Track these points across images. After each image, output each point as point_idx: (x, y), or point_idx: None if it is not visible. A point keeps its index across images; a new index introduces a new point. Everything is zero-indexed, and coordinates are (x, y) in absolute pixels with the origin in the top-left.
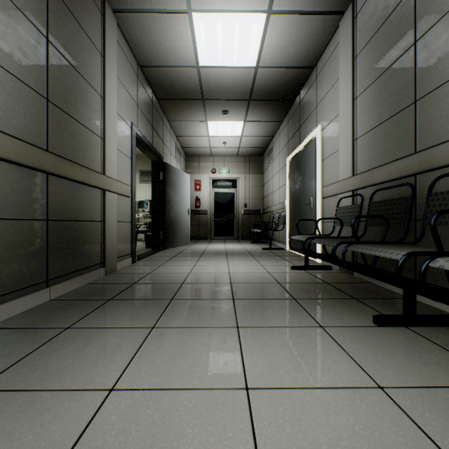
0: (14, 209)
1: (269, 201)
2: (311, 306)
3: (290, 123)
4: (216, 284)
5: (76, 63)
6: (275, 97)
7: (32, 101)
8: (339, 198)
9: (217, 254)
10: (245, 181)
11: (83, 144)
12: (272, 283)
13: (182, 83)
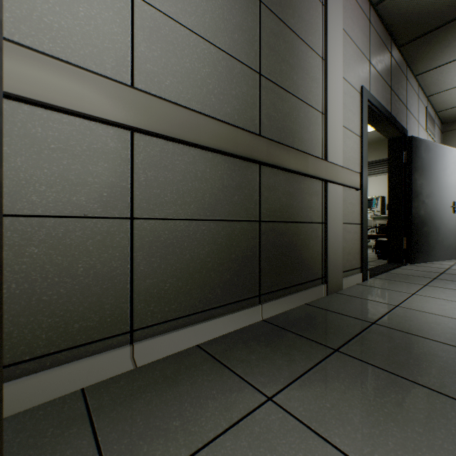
0: (225, 208)
1: None
2: None
3: None
4: None
5: (292, 22)
6: None
7: (243, 79)
8: None
9: None
10: None
11: (299, 124)
12: None
13: None
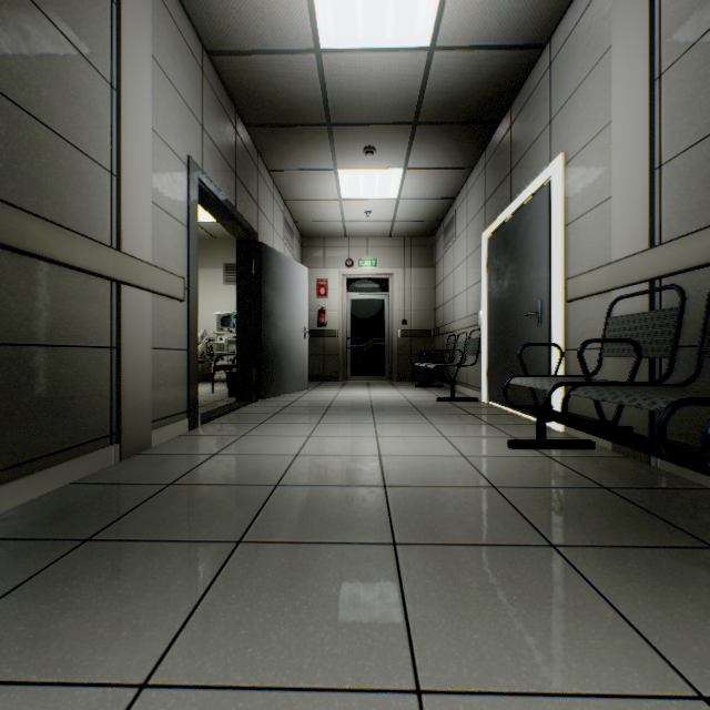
0: None
1: (447, 314)
2: (611, 578)
3: (489, 168)
4: (351, 489)
5: None
6: (463, 117)
7: None
8: (614, 299)
9: (354, 409)
10: (403, 280)
11: (57, 176)
12: (479, 486)
13: (288, 89)
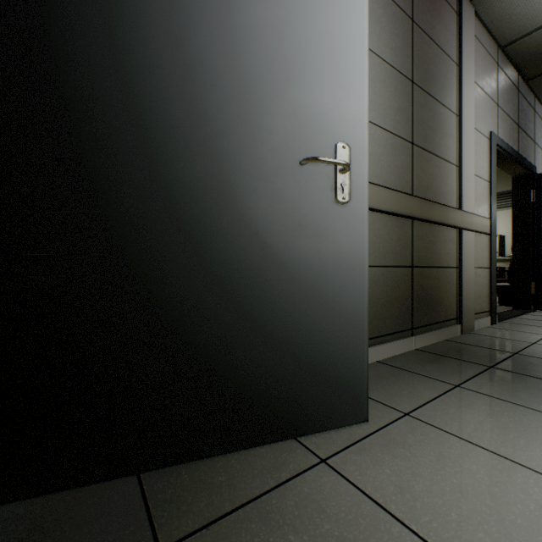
0: (390, 257)
1: None
2: None
3: None
4: None
5: (433, 91)
6: None
7: (401, 150)
8: None
9: None
10: None
11: (439, 179)
12: None
13: None
